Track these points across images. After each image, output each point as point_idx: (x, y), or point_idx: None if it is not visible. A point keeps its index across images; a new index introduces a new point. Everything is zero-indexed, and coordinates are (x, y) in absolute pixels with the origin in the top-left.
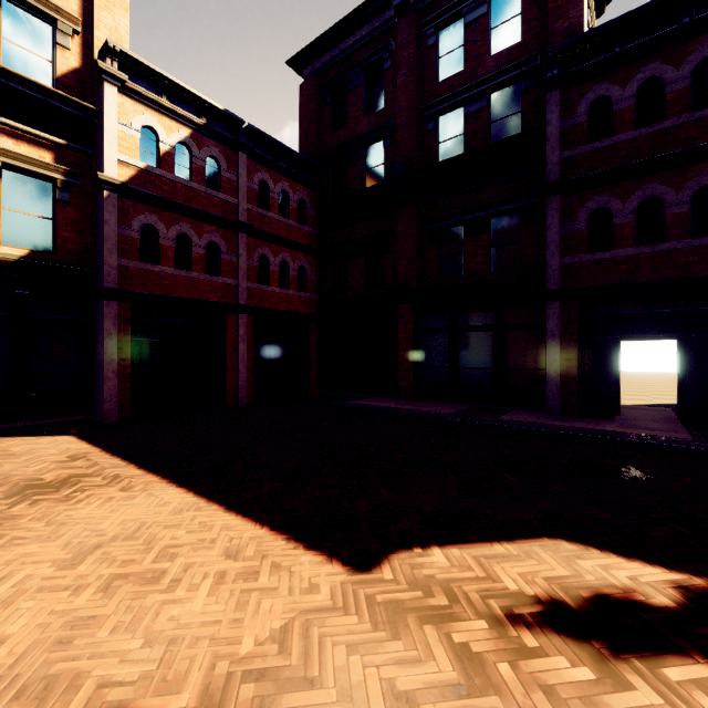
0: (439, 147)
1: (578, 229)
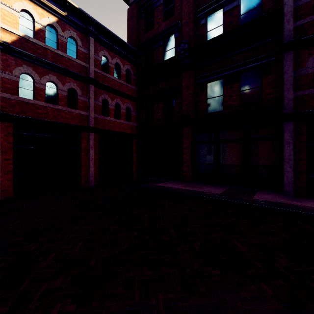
0: (207, 34)
1: (306, 72)
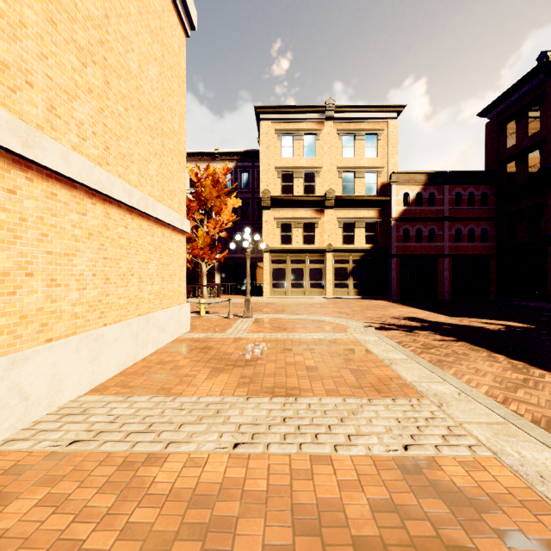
0: None
1: None
